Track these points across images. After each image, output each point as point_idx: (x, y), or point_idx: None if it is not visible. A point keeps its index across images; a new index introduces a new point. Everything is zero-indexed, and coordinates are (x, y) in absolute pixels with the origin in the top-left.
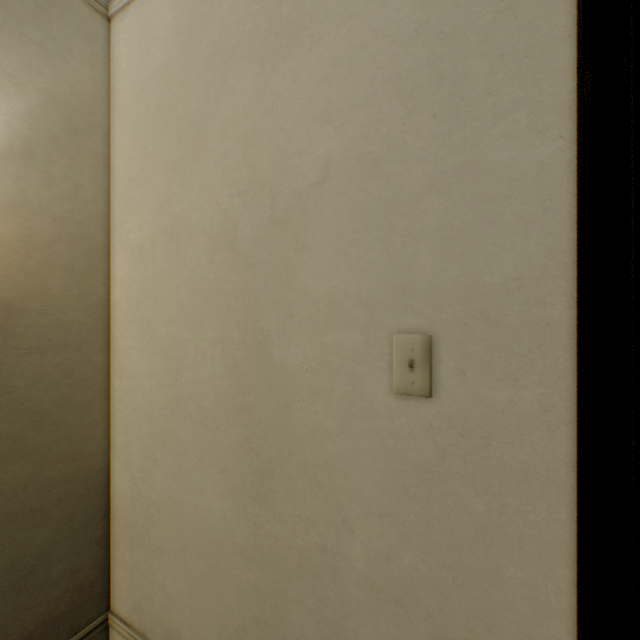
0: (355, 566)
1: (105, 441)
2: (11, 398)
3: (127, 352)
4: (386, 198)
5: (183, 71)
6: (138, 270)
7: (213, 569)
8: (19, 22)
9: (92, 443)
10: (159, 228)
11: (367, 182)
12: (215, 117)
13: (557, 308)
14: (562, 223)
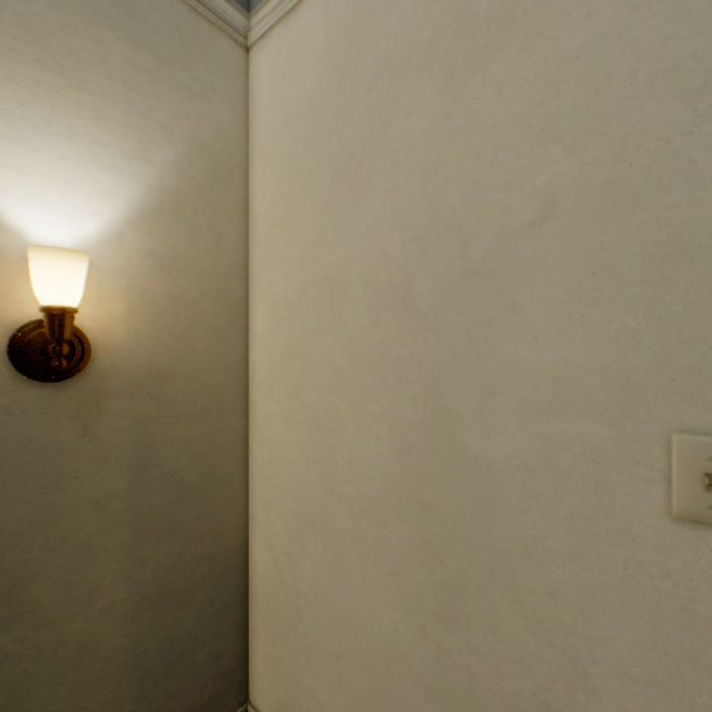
0: None
1: (244, 514)
2: (162, 470)
3: (268, 418)
4: (655, 240)
5: (338, 97)
6: (281, 327)
7: (378, 689)
8: (169, 67)
9: (232, 517)
10: (307, 280)
11: (620, 219)
12: (381, 147)
13: None
14: None
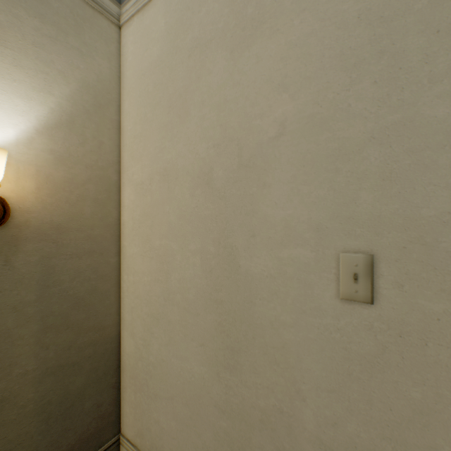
0: (306, 427)
1: (117, 317)
2: (61, 288)
3: (132, 256)
4: (332, 148)
5: (172, 60)
6: (140, 200)
7: (194, 414)
8: (65, 35)
9: (109, 318)
10: (155, 171)
11: (316, 136)
12: (195, 91)
13: None
14: None
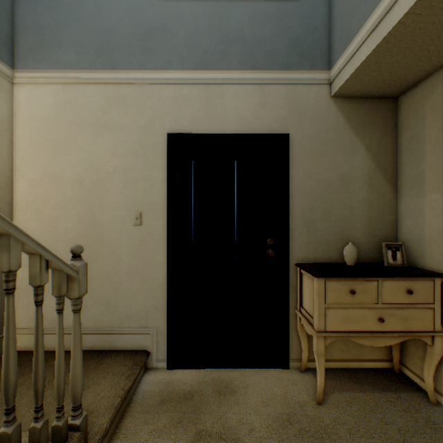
0: (123, 270)
1: None
2: None
3: (26, 221)
4: (131, 179)
5: (59, 122)
6: (33, 189)
7: None
8: None
9: None
10: (46, 174)
11: (127, 174)
12: (74, 142)
13: (164, 206)
14: (165, 190)
